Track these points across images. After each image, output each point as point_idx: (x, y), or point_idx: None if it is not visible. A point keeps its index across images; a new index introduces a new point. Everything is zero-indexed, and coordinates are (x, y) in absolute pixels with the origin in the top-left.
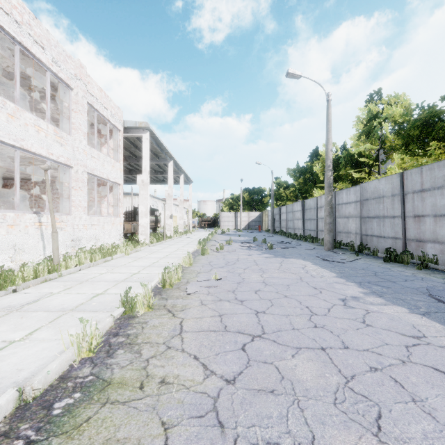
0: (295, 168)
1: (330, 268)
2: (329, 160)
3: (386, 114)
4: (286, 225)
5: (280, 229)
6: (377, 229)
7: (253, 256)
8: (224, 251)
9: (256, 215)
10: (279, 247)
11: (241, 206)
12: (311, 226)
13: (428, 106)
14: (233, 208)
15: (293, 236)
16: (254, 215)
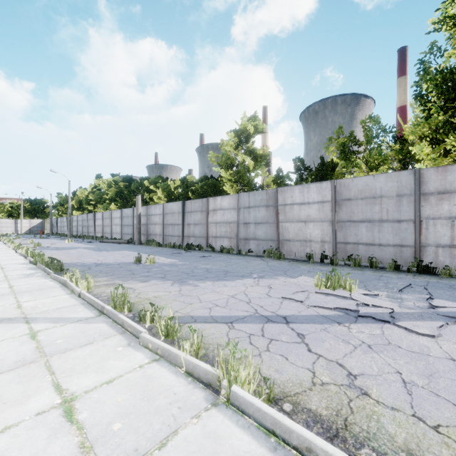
0: (64, 198)
1: (60, 240)
2: (69, 205)
3: (100, 187)
4: (61, 229)
5: (57, 232)
6: (85, 230)
7: (33, 239)
8: (19, 239)
9: (38, 222)
10: (48, 238)
11: (22, 214)
12: (71, 229)
13: (102, 192)
14: (13, 216)
15: (61, 235)
16: (36, 222)
